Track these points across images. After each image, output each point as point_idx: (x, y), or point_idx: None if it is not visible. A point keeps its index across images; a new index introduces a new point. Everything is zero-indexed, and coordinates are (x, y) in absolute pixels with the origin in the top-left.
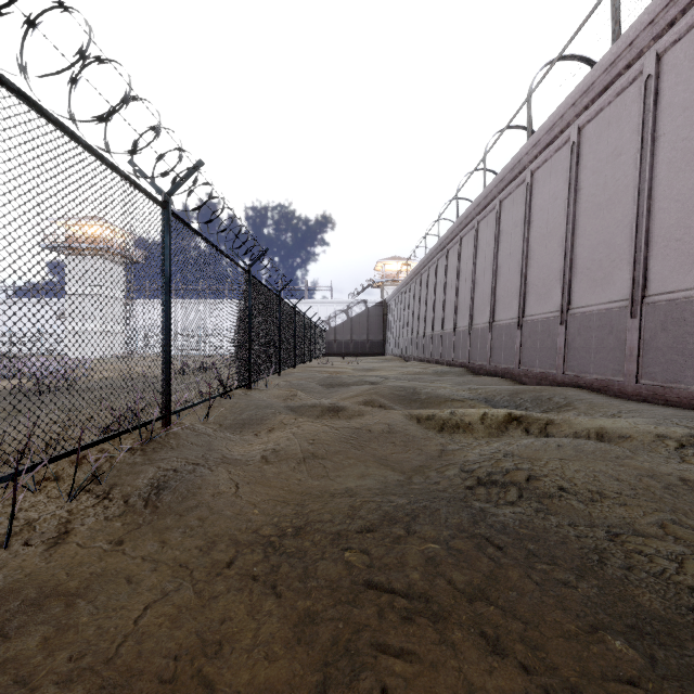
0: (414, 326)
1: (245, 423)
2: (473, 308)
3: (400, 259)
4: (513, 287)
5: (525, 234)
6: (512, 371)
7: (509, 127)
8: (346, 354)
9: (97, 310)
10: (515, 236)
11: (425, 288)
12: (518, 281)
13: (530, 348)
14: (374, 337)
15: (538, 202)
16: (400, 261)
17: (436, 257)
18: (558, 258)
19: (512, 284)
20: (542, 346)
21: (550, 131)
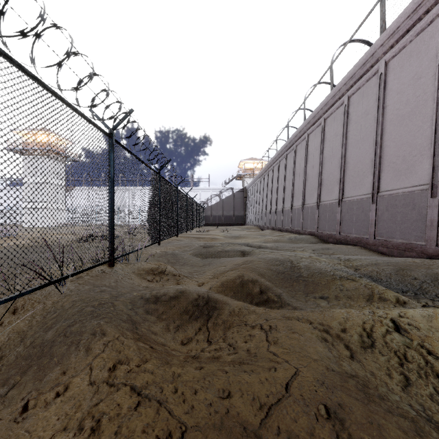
0: (268, 205)
1: (36, 357)
2: (320, 188)
3: (256, 160)
4: (364, 167)
5: (378, 119)
6: (366, 240)
7: (351, 40)
8: (219, 224)
9: (44, 194)
10: (366, 123)
11: (276, 177)
12: (371, 161)
13: (388, 220)
14: (238, 213)
15: (394, 87)
16: (256, 161)
17: (285, 153)
18: (424, 133)
19: (363, 165)
20: (404, 218)
21: (413, 14)
